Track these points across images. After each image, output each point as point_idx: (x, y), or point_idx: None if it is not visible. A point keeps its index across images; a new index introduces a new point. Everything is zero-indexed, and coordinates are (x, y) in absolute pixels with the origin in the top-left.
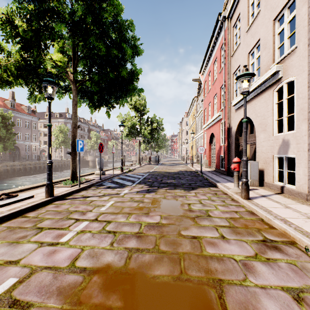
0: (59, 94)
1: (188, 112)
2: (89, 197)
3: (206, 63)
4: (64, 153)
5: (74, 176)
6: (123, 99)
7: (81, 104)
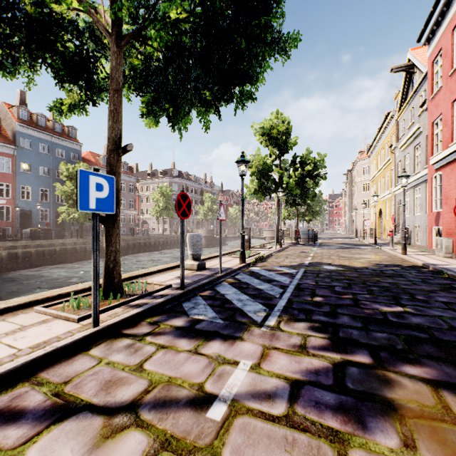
0: (107, 93)
1: (371, 145)
2: (65, 417)
3: (444, 3)
4: (169, 225)
5: (111, 281)
6: (242, 83)
7: (157, 119)
